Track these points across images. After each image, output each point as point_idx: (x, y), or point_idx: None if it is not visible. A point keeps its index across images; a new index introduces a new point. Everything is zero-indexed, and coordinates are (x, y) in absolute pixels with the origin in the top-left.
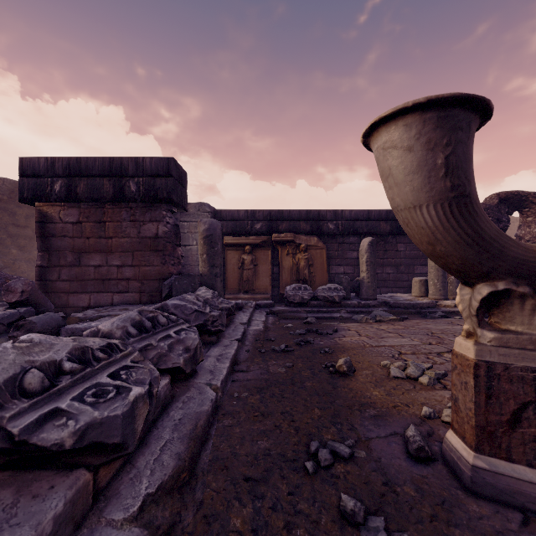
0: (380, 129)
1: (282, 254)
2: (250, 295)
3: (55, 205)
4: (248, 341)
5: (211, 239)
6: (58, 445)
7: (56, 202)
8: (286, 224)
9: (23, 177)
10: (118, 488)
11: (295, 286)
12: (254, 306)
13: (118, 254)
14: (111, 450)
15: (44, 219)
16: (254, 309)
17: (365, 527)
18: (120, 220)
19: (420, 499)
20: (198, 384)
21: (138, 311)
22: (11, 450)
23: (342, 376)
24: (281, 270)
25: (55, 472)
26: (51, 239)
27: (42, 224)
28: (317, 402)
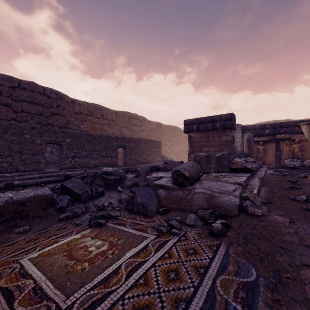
0: (301, 125)
1: (282, 145)
2: (262, 165)
3: (193, 133)
4: (267, 173)
5: (249, 141)
6: (249, 168)
7: (194, 132)
8: (285, 129)
9: (184, 125)
10: (253, 177)
11: (290, 160)
12: (267, 167)
13: (213, 147)
14: (253, 171)
15: (190, 137)
16: (267, 168)
17: (295, 183)
18: (213, 136)
19: (308, 183)
20: (258, 174)
21: (243, 158)
22: (242, 168)
23: (302, 178)
24: (282, 153)
25: (246, 172)
26: (192, 143)
27: (190, 139)
28: (291, 179)
